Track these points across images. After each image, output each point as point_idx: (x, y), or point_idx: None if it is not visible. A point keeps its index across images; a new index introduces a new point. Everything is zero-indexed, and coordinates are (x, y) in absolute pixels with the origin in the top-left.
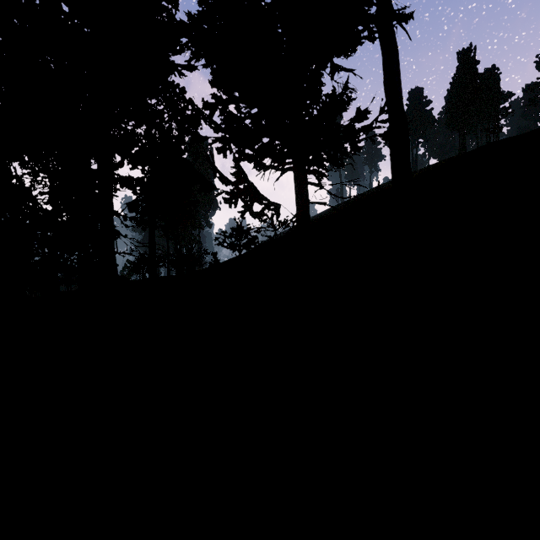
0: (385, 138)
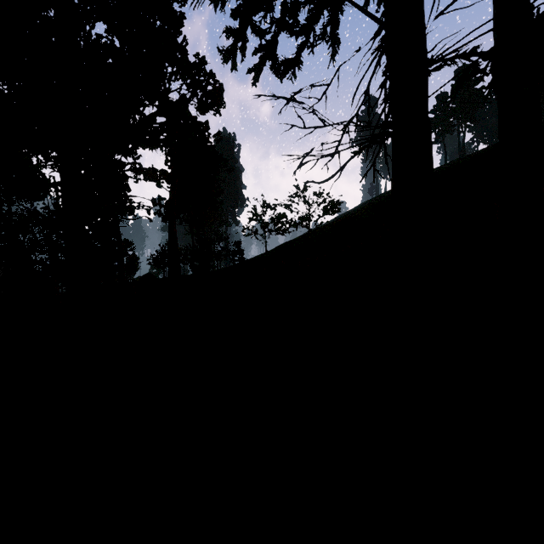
0: None
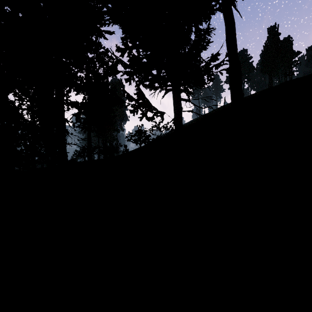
0: (228, 71)
